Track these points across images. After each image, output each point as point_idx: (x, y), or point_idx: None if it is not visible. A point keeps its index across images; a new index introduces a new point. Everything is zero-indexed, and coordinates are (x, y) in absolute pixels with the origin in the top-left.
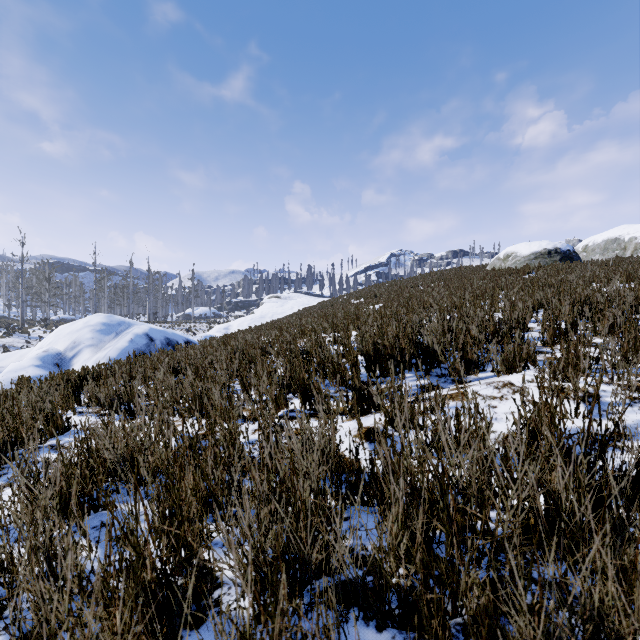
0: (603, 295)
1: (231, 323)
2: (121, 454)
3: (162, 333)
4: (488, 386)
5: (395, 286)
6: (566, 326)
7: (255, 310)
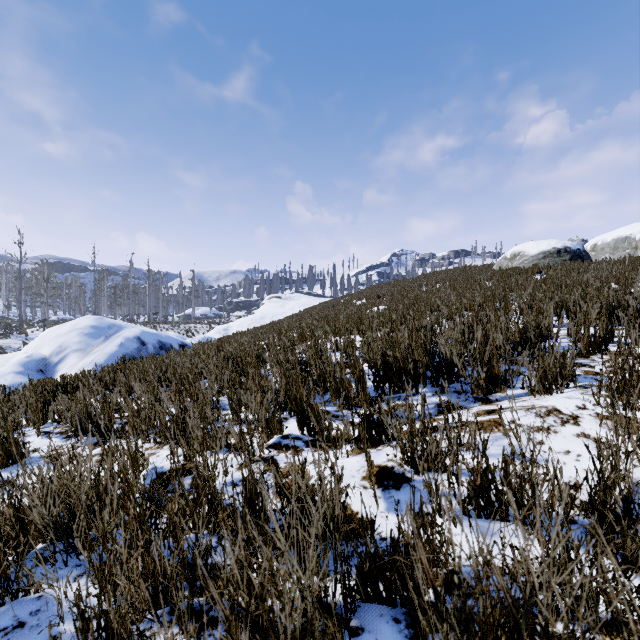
0: (635, 297)
1: (231, 324)
2: (57, 512)
3: (155, 336)
4: (528, 413)
5: (398, 286)
6: (603, 334)
7: (255, 311)
